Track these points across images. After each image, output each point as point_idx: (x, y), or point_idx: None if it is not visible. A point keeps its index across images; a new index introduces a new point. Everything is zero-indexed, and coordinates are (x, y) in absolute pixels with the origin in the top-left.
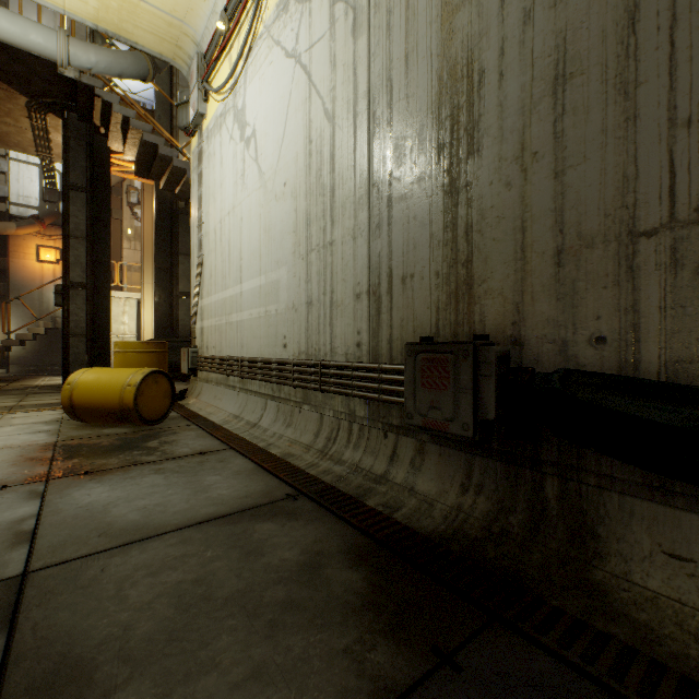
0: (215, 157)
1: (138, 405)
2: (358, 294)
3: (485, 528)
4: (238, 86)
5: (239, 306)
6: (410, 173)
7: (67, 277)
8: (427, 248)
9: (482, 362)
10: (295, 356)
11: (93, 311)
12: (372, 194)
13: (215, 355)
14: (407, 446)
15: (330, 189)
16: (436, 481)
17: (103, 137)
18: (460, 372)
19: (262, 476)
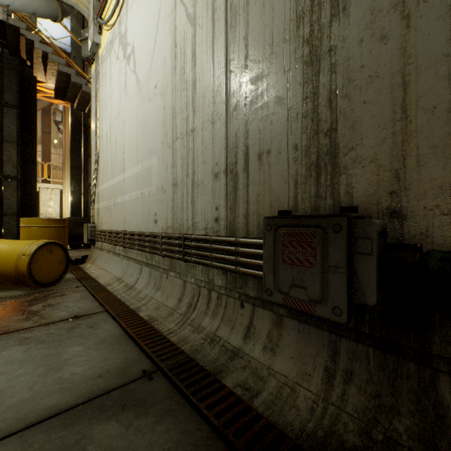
0: (107, 76)
1: (32, 271)
2: (216, 173)
3: (363, 432)
4: (122, 16)
5: (123, 190)
6: (266, 51)
7: (0, 171)
8: (285, 122)
9: (358, 237)
10: (163, 230)
11: (22, 197)
12: (230, 80)
13: (107, 229)
14: (264, 318)
15: (192, 83)
16: (296, 359)
17: (30, 69)
18: (329, 249)
19: (124, 345)
